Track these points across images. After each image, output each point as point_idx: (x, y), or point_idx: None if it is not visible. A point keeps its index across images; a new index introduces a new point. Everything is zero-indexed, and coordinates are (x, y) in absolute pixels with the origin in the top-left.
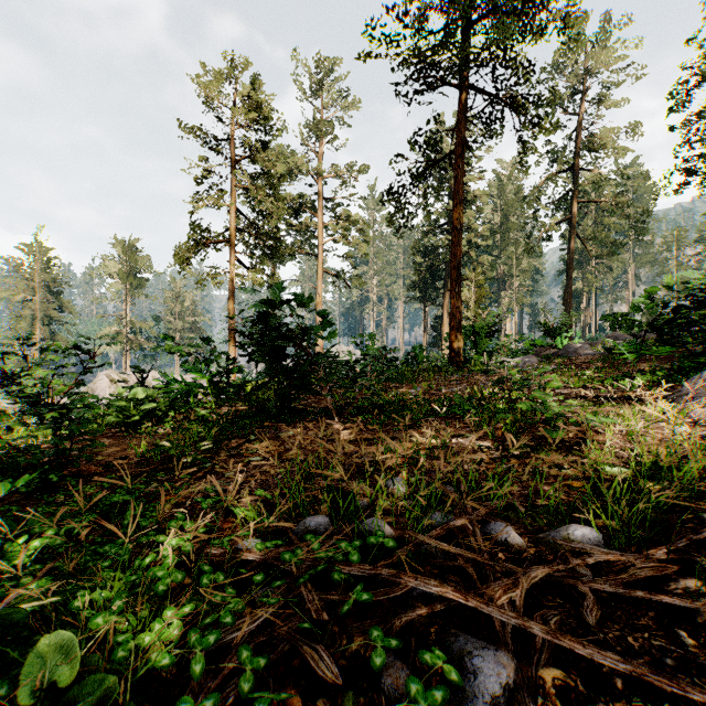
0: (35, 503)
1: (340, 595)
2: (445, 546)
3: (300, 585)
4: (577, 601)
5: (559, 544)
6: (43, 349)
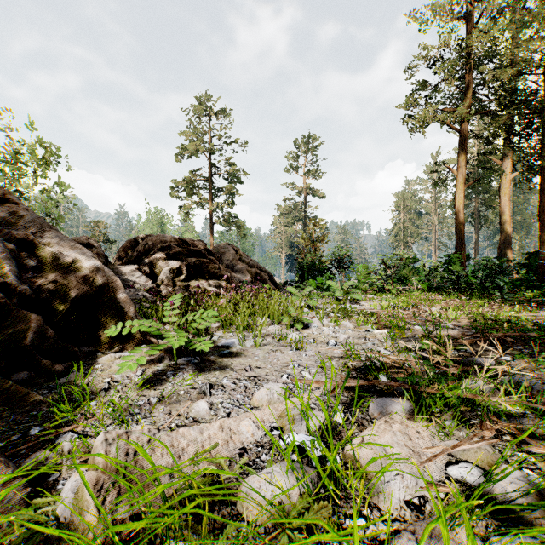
0: None
1: None
2: None
3: None
4: None
5: None
6: None
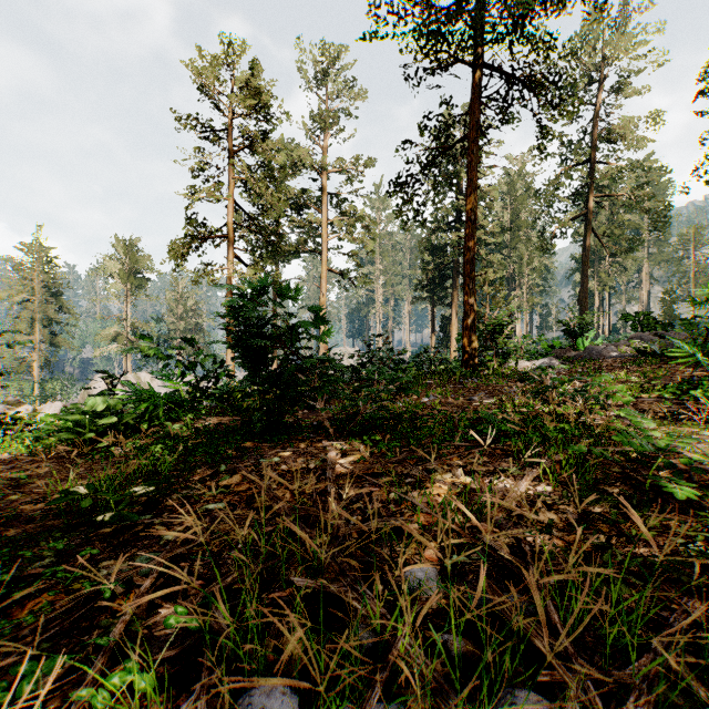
0: None
1: None
2: None
3: None
4: None
5: None
6: None
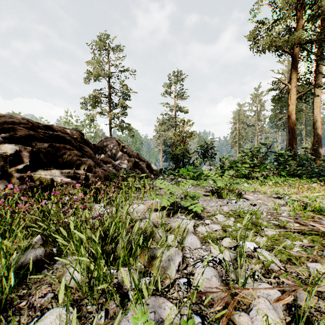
0: None
1: None
2: None
3: None
4: None
5: None
6: None
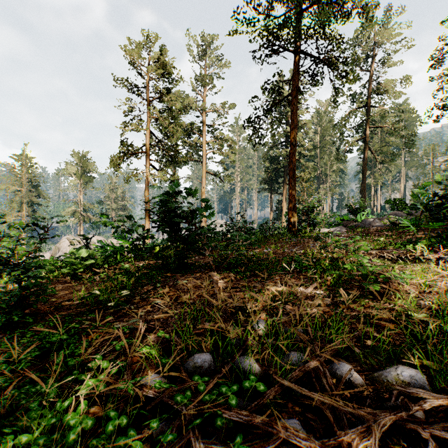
0: (2, 337)
1: (222, 444)
2: (305, 391)
3: (189, 429)
4: (419, 444)
5: (391, 383)
6: (11, 226)
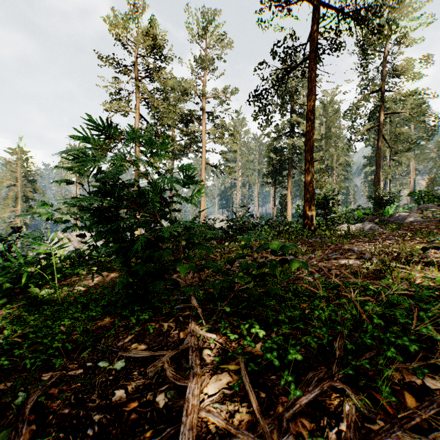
0: None
1: None
2: None
3: None
4: None
5: None
6: None
